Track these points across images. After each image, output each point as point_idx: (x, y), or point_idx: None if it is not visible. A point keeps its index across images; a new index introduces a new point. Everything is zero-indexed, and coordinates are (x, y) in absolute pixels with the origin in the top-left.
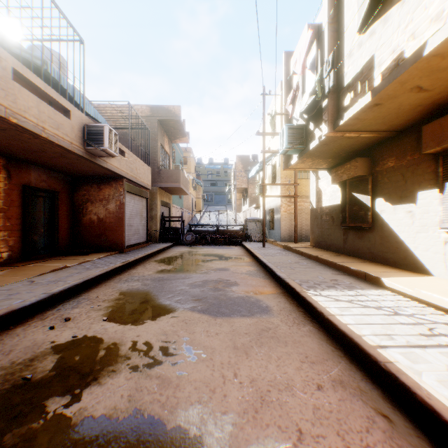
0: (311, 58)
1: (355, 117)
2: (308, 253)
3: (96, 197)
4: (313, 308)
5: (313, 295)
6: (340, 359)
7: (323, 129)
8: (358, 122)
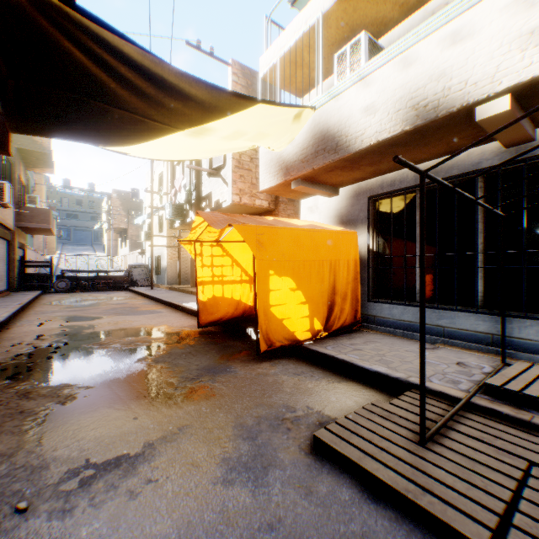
0: (184, 182)
1: None
2: (187, 290)
3: None
4: (183, 307)
5: (184, 304)
6: (189, 316)
7: (192, 215)
8: None
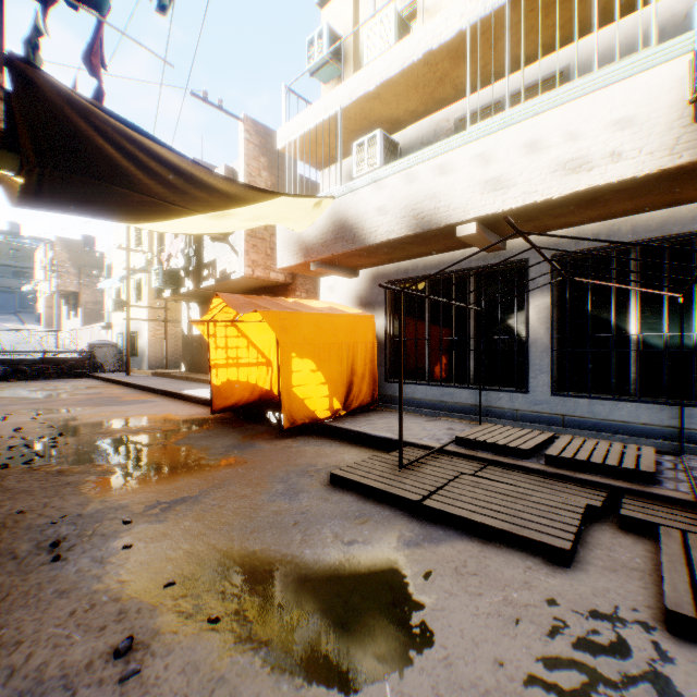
0: (182, 246)
1: (209, 286)
2: (180, 376)
3: None
4: (183, 395)
5: (183, 391)
6: (193, 404)
7: (190, 285)
8: (212, 288)
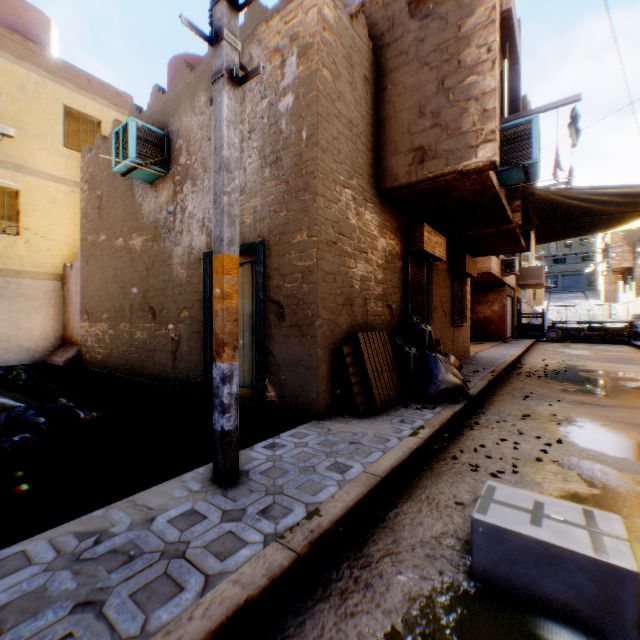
0: None
1: None
2: None
3: (482, 300)
4: None
5: None
6: None
7: None
8: None
